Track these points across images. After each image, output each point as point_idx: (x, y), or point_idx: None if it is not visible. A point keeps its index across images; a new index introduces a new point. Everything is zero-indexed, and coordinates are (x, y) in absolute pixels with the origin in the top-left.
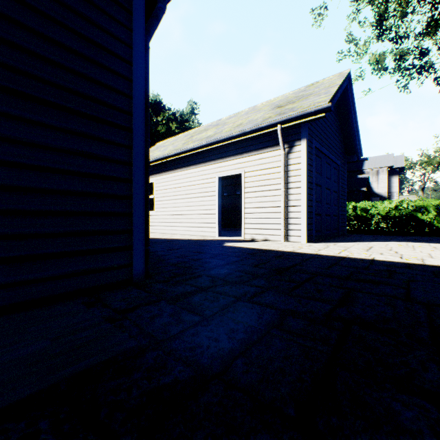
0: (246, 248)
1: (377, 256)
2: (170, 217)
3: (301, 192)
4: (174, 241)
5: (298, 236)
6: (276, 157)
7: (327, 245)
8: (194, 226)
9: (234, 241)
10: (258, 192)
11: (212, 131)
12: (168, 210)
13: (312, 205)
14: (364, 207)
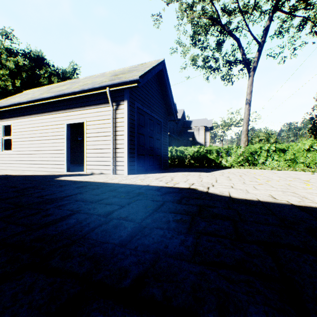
0: (69, 181)
1: (154, 183)
2: (27, 156)
3: (124, 138)
4: (13, 177)
5: (122, 170)
6: (108, 112)
7: (138, 176)
8: (48, 163)
9: (73, 175)
10: (96, 137)
11: (67, 86)
12: (24, 149)
13: (134, 148)
14: (181, 150)
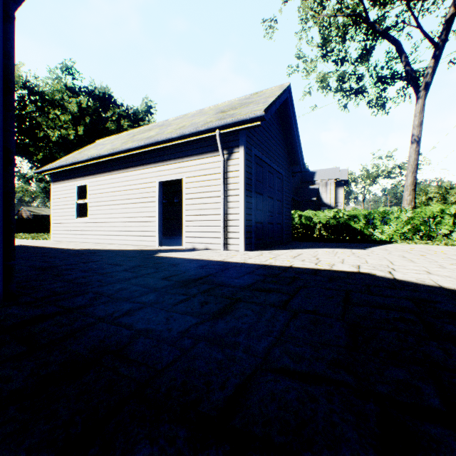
0: (176, 258)
1: (297, 263)
2: (107, 225)
3: (239, 200)
4: (101, 252)
5: (236, 244)
6: (216, 163)
7: (262, 253)
8: (133, 235)
9: (172, 251)
10: (199, 198)
11: (155, 132)
12: (104, 216)
13: (252, 213)
14: (308, 216)
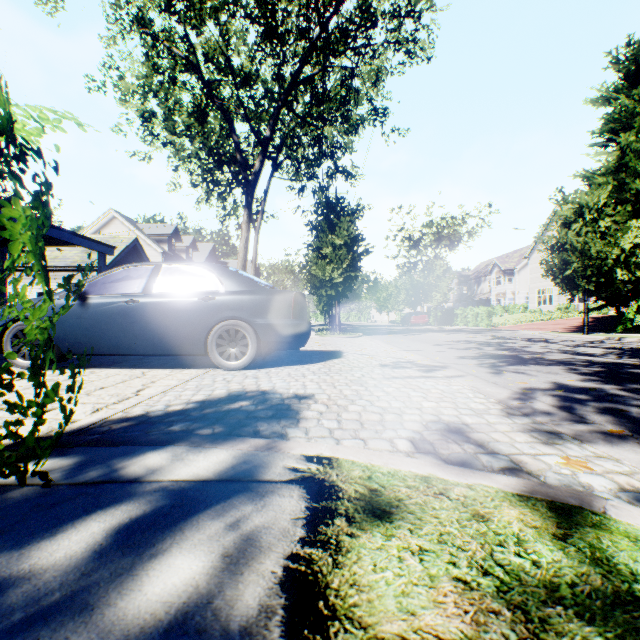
0: None
1: None
2: None
3: None
4: None
5: None
6: None
7: None
8: None
9: None
10: None
11: None
12: None
13: None
14: None
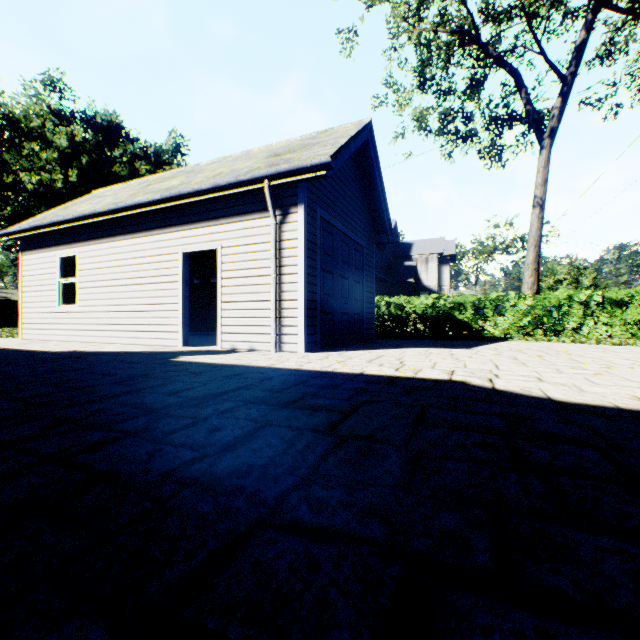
0: (202, 364)
1: (371, 369)
2: (106, 315)
3: (298, 281)
4: (91, 356)
5: (294, 343)
6: (265, 228)
7: (328, 356)
8: (146, 330)
9: (200, 353)
10: (242, 278)
11: (180, 180)
12: (101, 303)
13: (316, 300)
14: (399, 304)
